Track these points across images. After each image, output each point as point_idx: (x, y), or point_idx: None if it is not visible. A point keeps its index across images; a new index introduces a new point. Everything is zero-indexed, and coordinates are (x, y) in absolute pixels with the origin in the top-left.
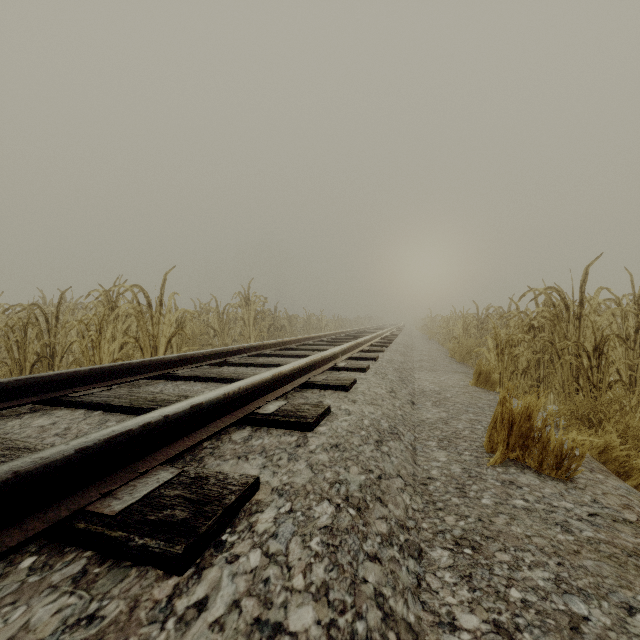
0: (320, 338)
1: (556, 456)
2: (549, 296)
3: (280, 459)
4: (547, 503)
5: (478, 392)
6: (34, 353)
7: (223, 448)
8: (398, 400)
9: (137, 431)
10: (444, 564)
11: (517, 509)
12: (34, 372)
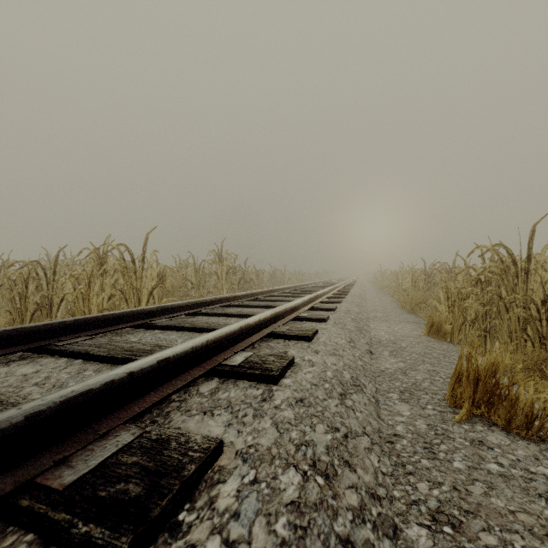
0: (284, 290)
1: (526, 415)
2: (497, 252)
3: (245, 416)
4: (523, 468)
5: (431, 342)
6: (34, 303)
7: (190, 402)
8: (357, 350)
9: (98, 390)
10: (423, 547)
11: (493, 475)
12: (34, 320)
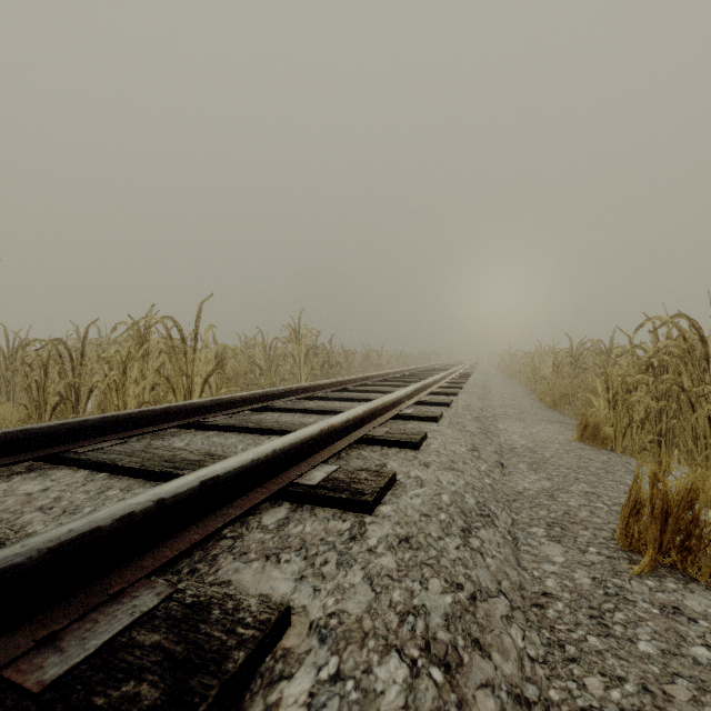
0: (381, 377)
1: None
2: (677, 326)
3: (325, 563)
4: None
5: (585, 450)
6: (55, 395)
7: (247, 540)
8: (483, 462)
9: (109, 529)
10: None
11: (703, 668)
12: (57, 416)
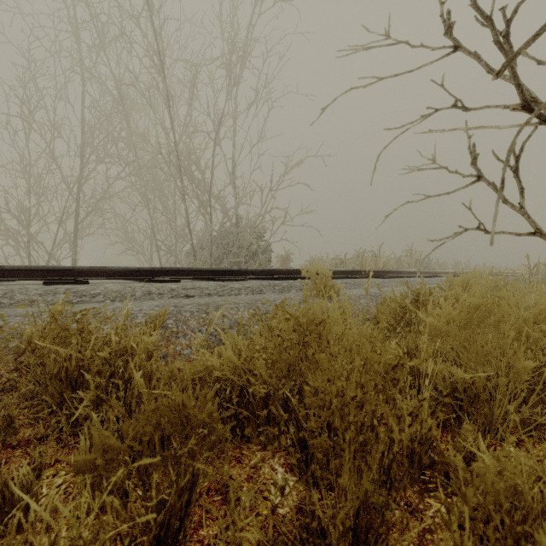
0: None
1: None
2: None
3: None
4: None
5: None
6: None
7: None
8: None
9: (399, 270)
10: None
11: None
12: None
